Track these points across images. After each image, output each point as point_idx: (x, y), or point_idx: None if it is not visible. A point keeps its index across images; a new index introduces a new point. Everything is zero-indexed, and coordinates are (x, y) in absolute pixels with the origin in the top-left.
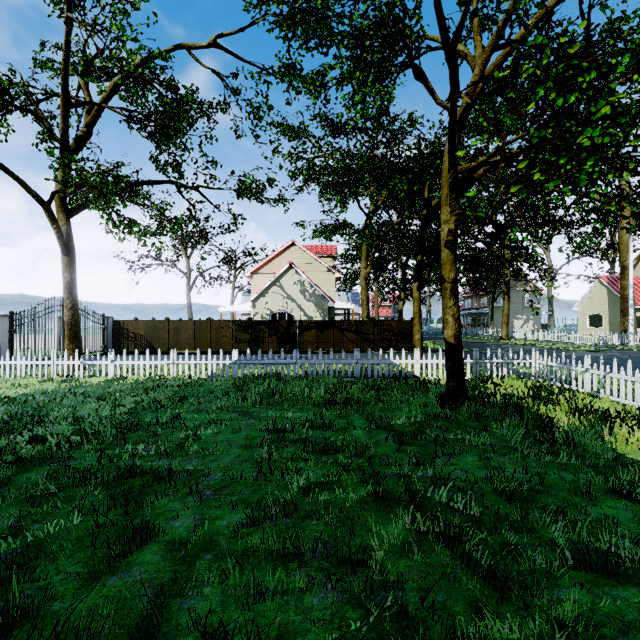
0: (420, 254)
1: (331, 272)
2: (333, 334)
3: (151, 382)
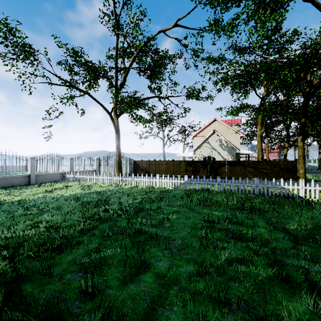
0: (303, 117)
1: (237, 133)
2: (239, 168)
3: (148, 189)
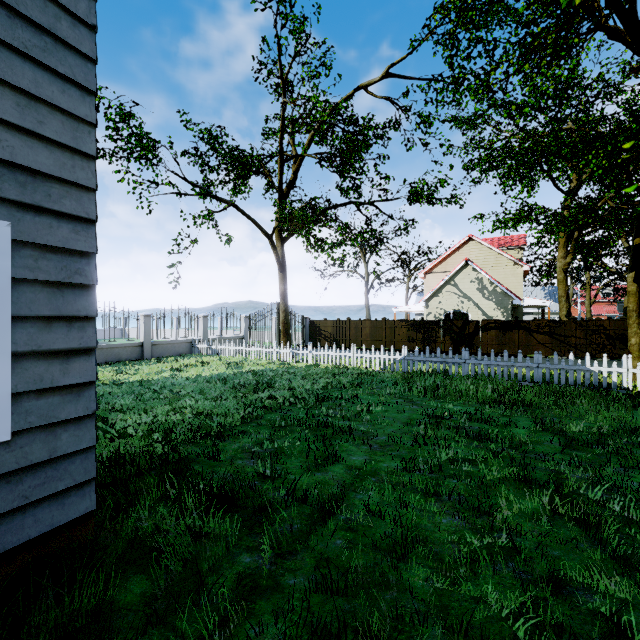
0: (638, 236)
1: (518, 265)
2: (518, 336)
3: (337, 369)
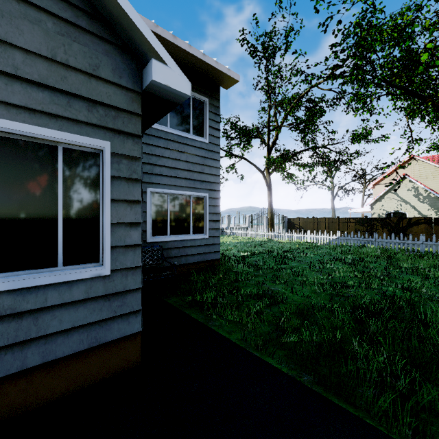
0: None
1: None
2: None
3: (298, 243)
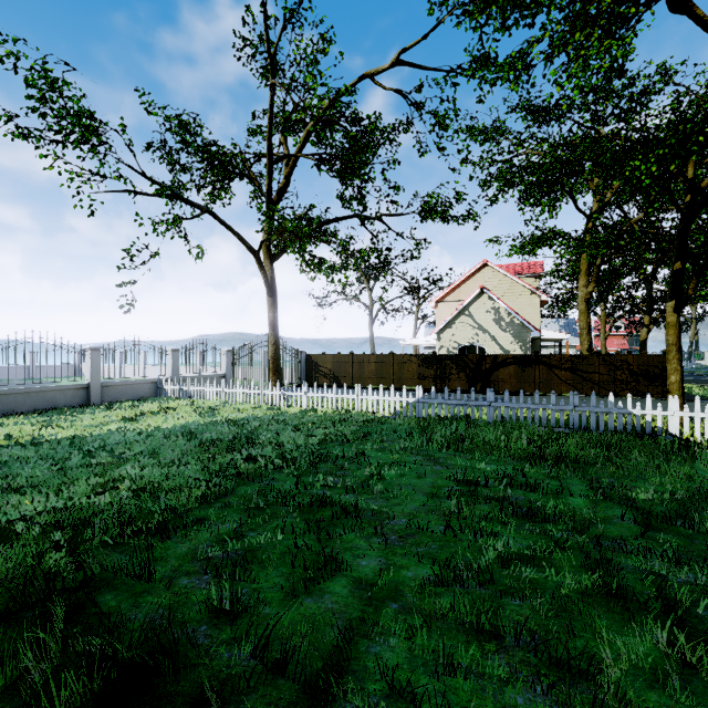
0: (679, 260)
1: (535, 295)
2: (538, 372)
3: (338, 415)
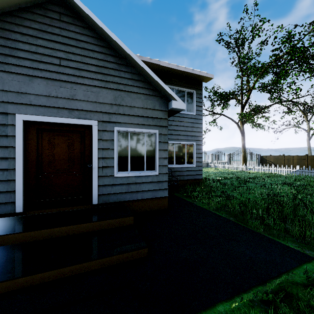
0: None
1: None
2: None
3: (263, 173)
